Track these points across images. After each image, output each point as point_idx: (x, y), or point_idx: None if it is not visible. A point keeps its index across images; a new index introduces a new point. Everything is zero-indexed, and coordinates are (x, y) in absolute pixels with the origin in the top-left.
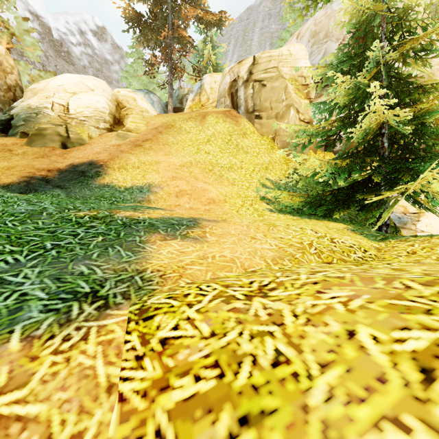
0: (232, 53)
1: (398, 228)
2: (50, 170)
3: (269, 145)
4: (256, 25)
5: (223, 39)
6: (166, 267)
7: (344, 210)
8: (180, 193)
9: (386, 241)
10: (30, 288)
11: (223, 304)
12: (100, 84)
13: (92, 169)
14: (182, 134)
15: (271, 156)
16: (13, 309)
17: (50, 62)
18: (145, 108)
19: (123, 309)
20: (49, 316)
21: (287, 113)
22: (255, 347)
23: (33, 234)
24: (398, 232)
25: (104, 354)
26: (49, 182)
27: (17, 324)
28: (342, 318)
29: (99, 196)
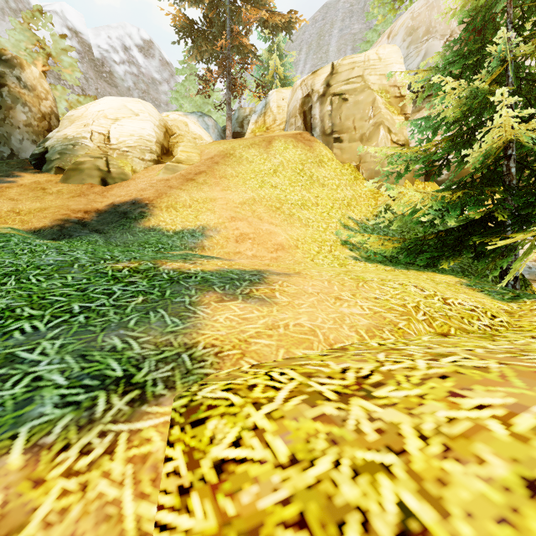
0: (303, 62)
1: (528, 281)
2: (87, 211)
3: (352, 174)
4: (334, 25)
5: (292, 46)
6: (223, 341)
7: (455, 258)
8: (241, 237)
9: (519, 301)
10: (47, 369)
11: (305, 406)
12: (146, 107)
13: (135, 209)
14: (242, 165)
15: (354, 189)
16: (21, 401)
17: (90, 84)
18: (198, 134)
19: (164, 405)
20: (65, 413)
21: (376, 134)
22: (363, 494)
23: (60, 293)
24: (529, 287)
25: (135, 479)
26: (86, 226)
27: (23, 424)
28: (508, 451)
29: (143, 242)
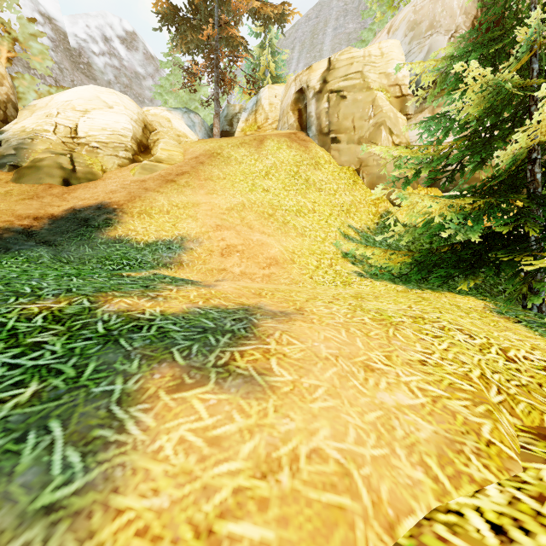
0: (297, 61)
1: None
2: (38, 217)
3: (351, 178)
4: (328, 24)
5: (285, 44)
6: (157, 540)
7: (475, 276)
8: (227, 249)
9: None
10: None
11: None
12: (122, 98)
13: (100, 215)
14: (231, 165)
15: (353, 195)
16: None
17: (65, 76)
18: (182, 131)
19: None
20: None
21: (376, 135)
22: None
23: None
24: None
25: None
26: (32, 236)
27: None
28: None
29: (103, 257)
